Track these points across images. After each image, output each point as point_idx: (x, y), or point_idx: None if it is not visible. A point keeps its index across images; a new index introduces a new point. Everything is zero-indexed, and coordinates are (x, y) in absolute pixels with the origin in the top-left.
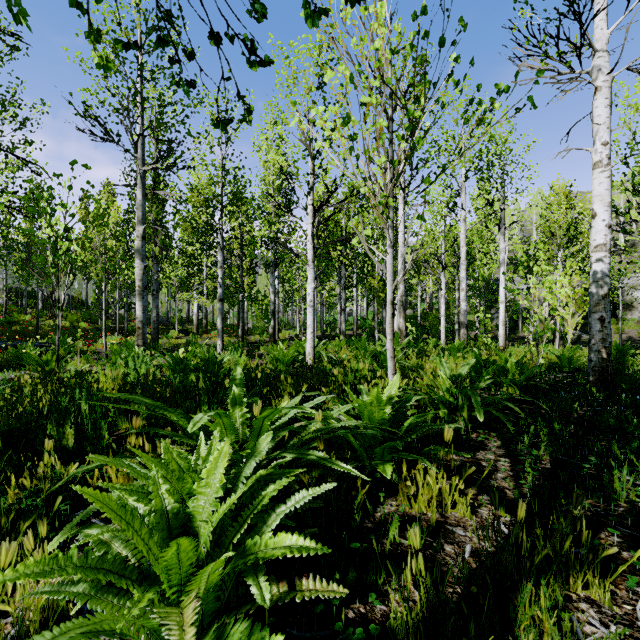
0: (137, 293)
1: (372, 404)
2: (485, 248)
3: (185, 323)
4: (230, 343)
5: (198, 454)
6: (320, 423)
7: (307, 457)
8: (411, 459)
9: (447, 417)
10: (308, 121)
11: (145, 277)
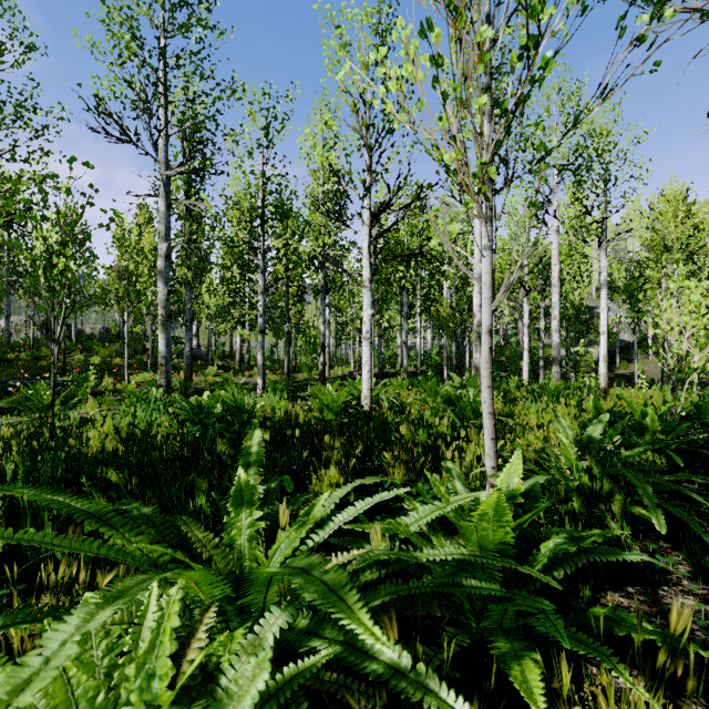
0: (159, 323)
1: (484, 517)
2: (575, 269)
3: (228, 358)
4: (271, 383)
5: (138, 637)
6: (385, 543)
7: (362, 665)
8: None
9: (584, 511)
10: (364, 103)
11: (169, 304)
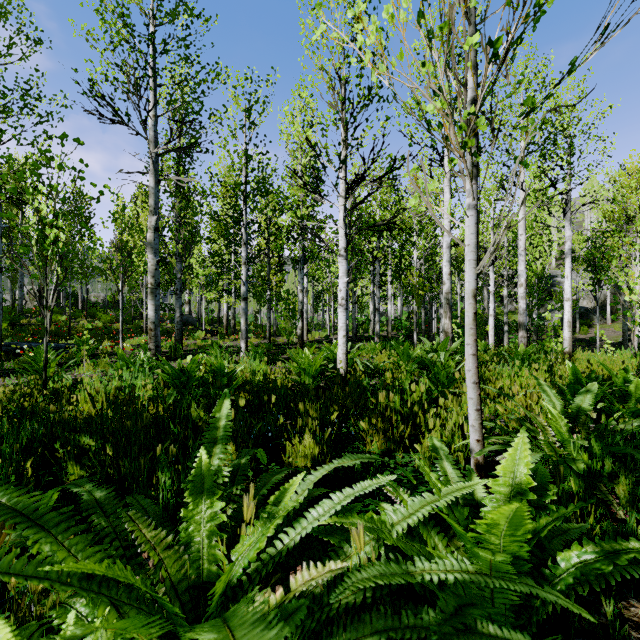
0: (149, 291)
1: (494, 525)
2: (537, 240)
3: (216, 323)
4: (253, 346)
5: None
6: (368, 547)
7: None
8: (572, 636)
9: (583, 493)
10: (339, 78)
11: (158, 273)
